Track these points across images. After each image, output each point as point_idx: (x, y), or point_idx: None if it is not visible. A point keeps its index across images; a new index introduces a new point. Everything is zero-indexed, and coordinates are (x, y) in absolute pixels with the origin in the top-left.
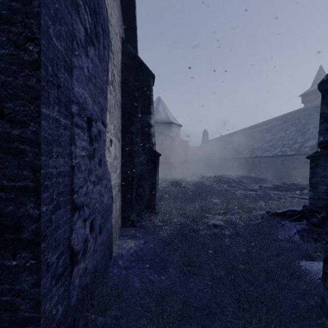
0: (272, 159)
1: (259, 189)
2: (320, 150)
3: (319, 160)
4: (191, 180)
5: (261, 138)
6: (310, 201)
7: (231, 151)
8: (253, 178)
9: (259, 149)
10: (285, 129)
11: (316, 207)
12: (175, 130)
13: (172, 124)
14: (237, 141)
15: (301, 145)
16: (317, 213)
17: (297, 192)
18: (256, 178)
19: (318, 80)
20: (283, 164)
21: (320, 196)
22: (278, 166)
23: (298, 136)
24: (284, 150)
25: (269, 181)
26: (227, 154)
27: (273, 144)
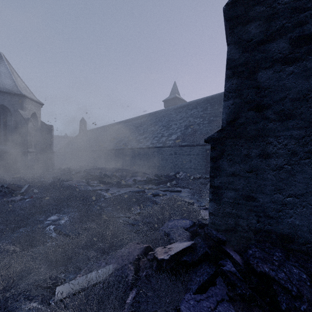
0: (145, 150)
1: (134, 183)
2: (226, 127)
3: (224, 145)
4: (51, 177)
5: (135, 131)
6: (212, 219)
7: (109, 142)
8: (129, 170)
9: (134, 141)
10: (154, 124)
11: (221, 230)
12: (30, 107)
13: (25, 98)
14: (115, 133)
15: (167, 139)
16: (226, 244)
17: (168, 185)
18: (131, 171)
19: (173, 91)
20: (154, 155)
21: (227, 210)
22: (150, 158)
23: (164, 131)
24: (154, 143)
25: (143, 173)
26: (105, 145)
27: (146, 136)
